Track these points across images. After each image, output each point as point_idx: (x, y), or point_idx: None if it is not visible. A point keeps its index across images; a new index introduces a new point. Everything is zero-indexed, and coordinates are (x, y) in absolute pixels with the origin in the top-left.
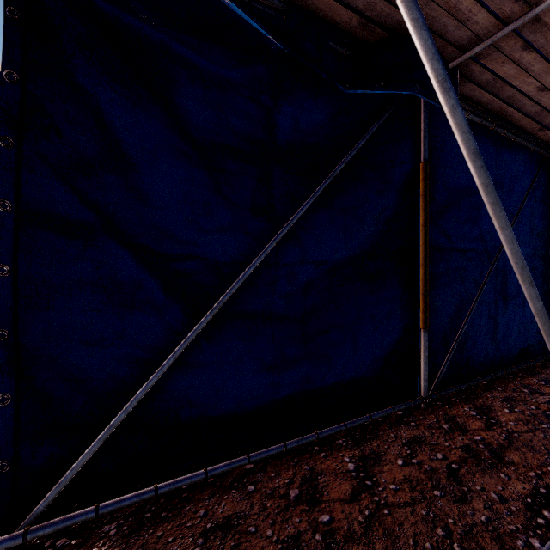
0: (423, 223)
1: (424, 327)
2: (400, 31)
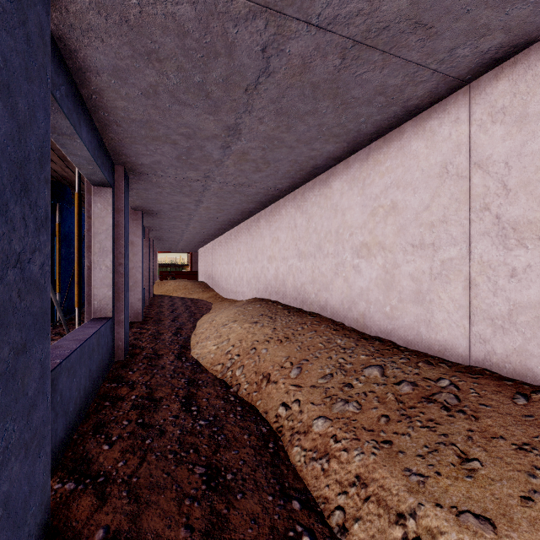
0: (59, 248)
1: (60, 292)
2: (61, 182)
